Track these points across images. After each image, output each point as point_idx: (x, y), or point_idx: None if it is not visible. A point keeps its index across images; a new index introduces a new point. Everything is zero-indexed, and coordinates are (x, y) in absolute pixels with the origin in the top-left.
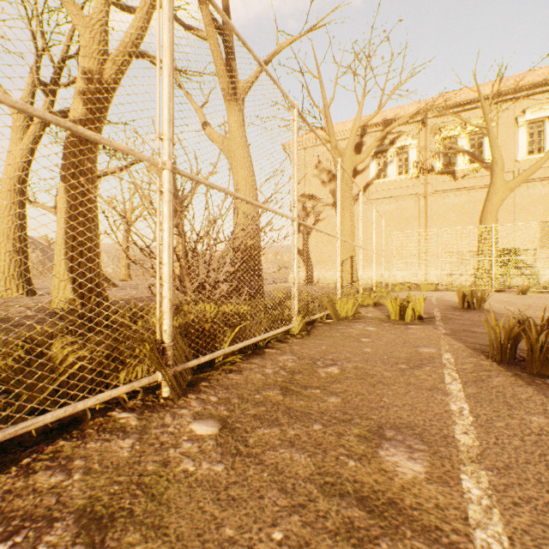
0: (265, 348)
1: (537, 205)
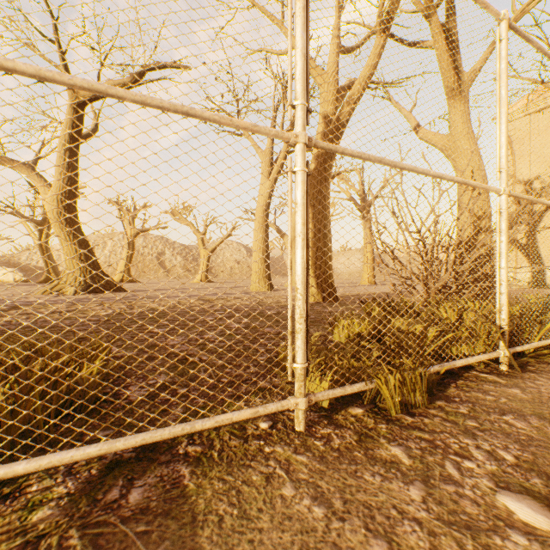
0: None
1: None
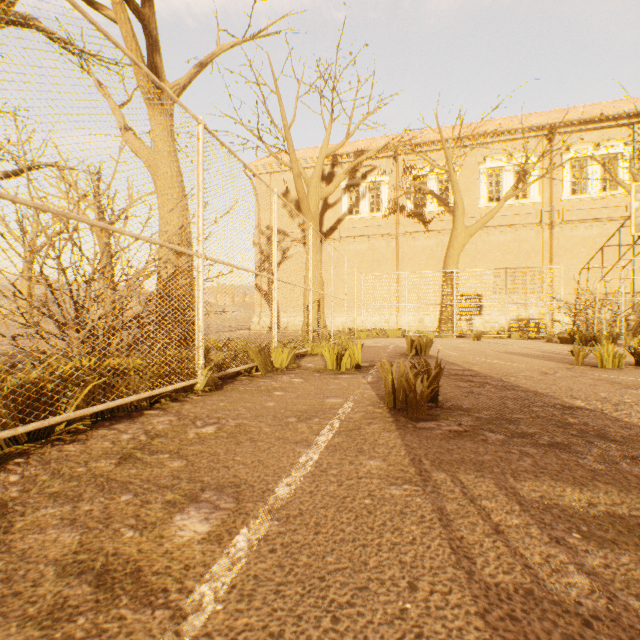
0: (147, 410)
1: (496, 252)
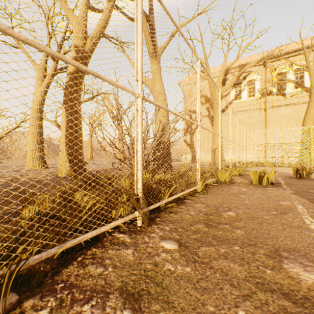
0: (184, 199)
1: None
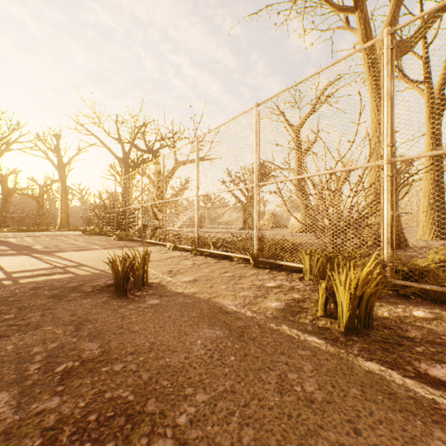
0: (230, 260)
1: None
